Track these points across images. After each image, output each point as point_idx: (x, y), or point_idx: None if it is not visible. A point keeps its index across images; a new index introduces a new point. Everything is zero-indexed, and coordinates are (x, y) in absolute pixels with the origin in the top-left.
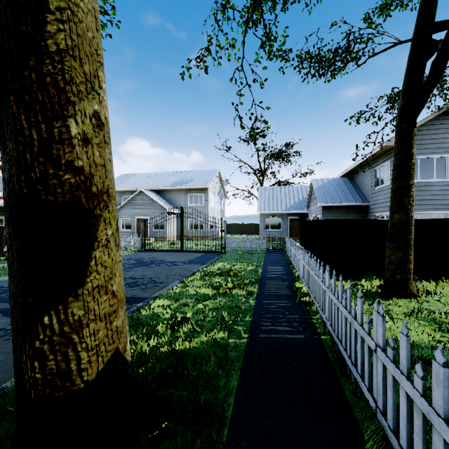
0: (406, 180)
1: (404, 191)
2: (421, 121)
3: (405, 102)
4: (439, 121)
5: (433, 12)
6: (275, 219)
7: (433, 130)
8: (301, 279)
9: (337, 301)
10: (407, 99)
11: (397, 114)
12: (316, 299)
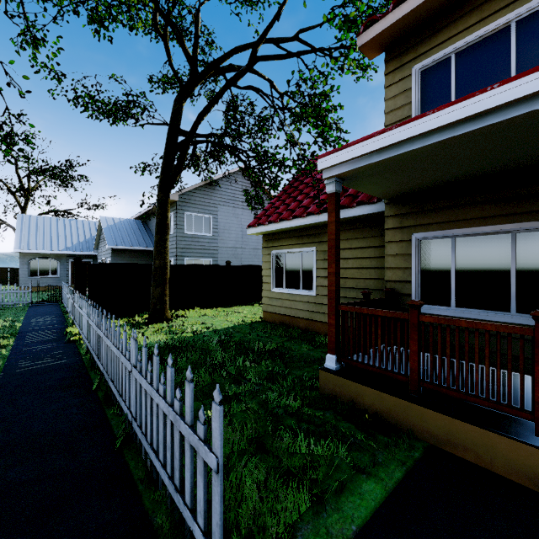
0: (163, 235)
1: (162, 243)
2: (194, 185)
3: (163, 177)
4: (206, 189)
5: (179, 122)
6: (48, 262)
7: (202, 194)
8: (75, 324)
9: (93, 323)
10: (164, 176)
11: (159, 184)
12: (84, 333)
